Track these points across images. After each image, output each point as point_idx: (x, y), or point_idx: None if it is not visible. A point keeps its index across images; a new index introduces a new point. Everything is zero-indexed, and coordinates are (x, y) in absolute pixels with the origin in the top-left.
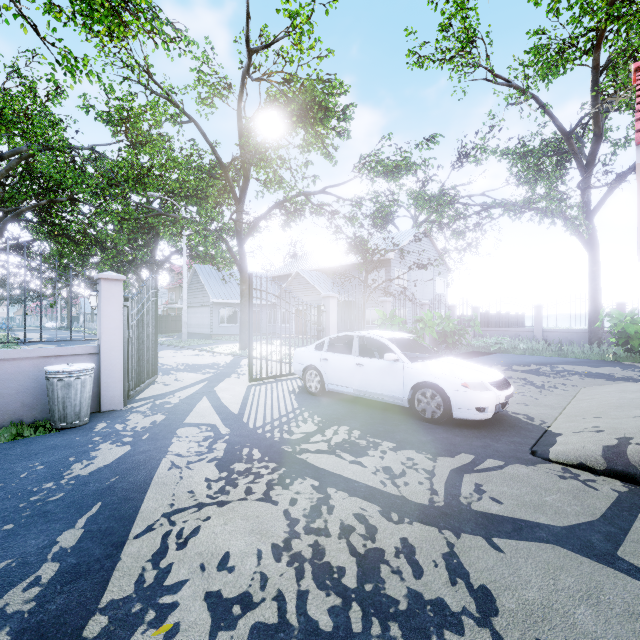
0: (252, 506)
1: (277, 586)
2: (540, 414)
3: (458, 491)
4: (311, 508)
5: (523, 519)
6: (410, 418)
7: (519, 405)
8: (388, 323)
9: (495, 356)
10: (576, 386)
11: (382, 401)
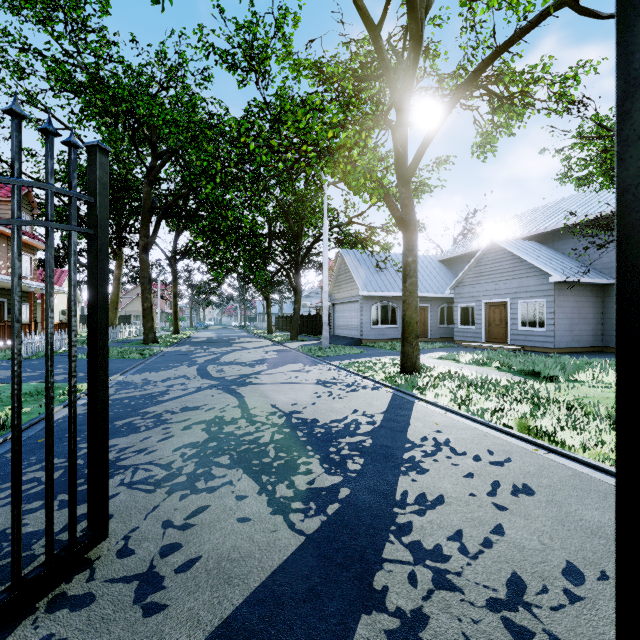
0: None
1: None
2: None
3: None
4: None
5: None
6: None
7: None
8: None
9: None
10: None
11: None
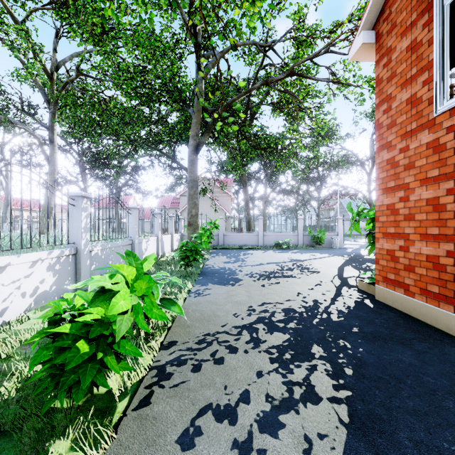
0: None
1: None
2: None
3: None
4: None
5: None
6: None
7: None
8: None
9: None
10: None
11: None
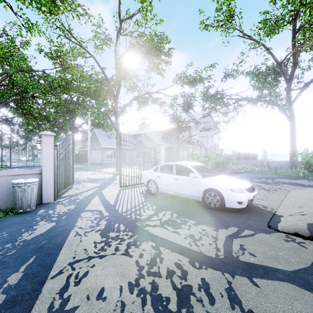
0: (118, 258)
1: (130, 310)
2: (270, 205)
3: (231, 249)
4: (151, 259)
5: (268, 266)
6: (203, 207)
7: (258, 200)
8: (190, 158)
9: (243, 174)
10: (286, 190)
11: (188, 198)
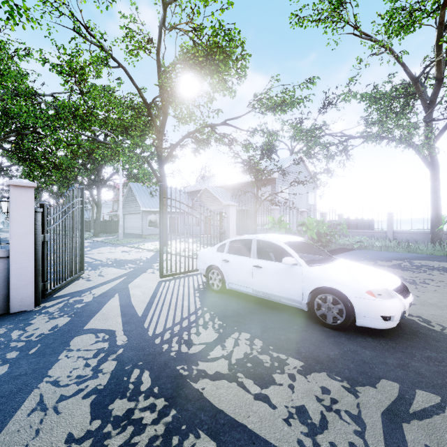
0: None
1: None
2: (433, 316)
3: None
4: None
5: None
6: (309, 321)
7: None
8: (276, 226)
9: (359, 252)
10: (443, 282)
11: (280, 302)
